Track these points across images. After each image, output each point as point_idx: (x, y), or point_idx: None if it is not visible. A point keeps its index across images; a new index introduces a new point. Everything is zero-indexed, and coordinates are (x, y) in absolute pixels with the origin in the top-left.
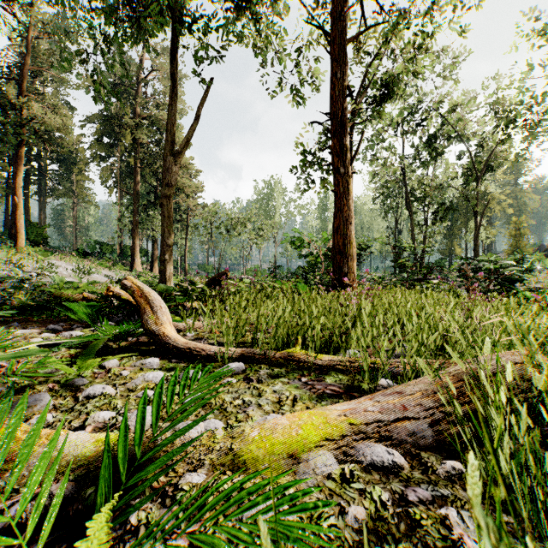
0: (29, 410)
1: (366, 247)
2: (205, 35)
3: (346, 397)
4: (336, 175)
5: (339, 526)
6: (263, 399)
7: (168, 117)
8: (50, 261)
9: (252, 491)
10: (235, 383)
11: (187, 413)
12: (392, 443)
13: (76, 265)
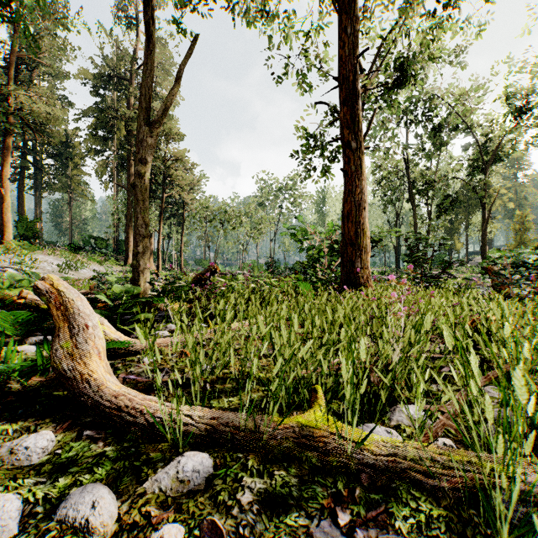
0: None
1: (378, 238)
2: None
3: None
4: (346, 151)
5: None
6: None
7: (142, 79)
8: (36, 256)
9: None
10: None
11: None
12: None
13: (65, 260)
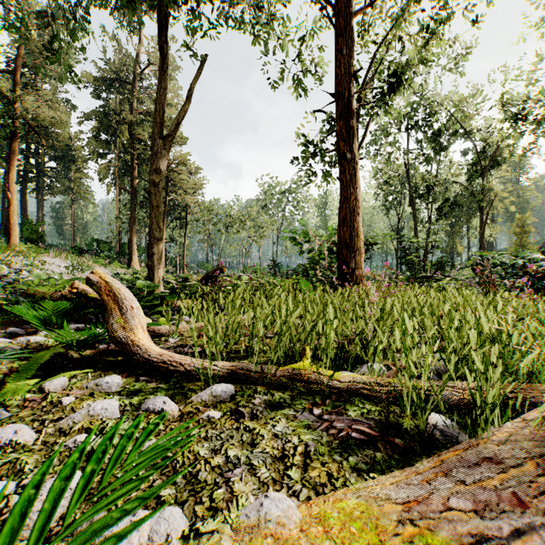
0: None
1: (373, 241)
2: (198, 5)
3: (384, 447)
4: (341, 162)
5: None
6: (257, 452)
7: (156, 96)
8: (43, 258)
9: None
10: (217, 419)
11: None
12: None
13: (71, 263)
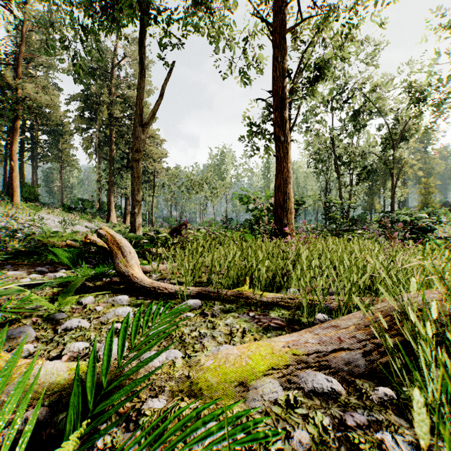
0: (14, 341)
1: (302, 202)
2: (168, 26)
3: (288, 330)
4: (277, 143)
5: (286, 449)
6: (216, 331)
7: (137, 94)
8: (40, 215)
9: (206, 420)
10: (192, 317)
11: (149, 346)
12: (330, 371)
13: (62, 218)
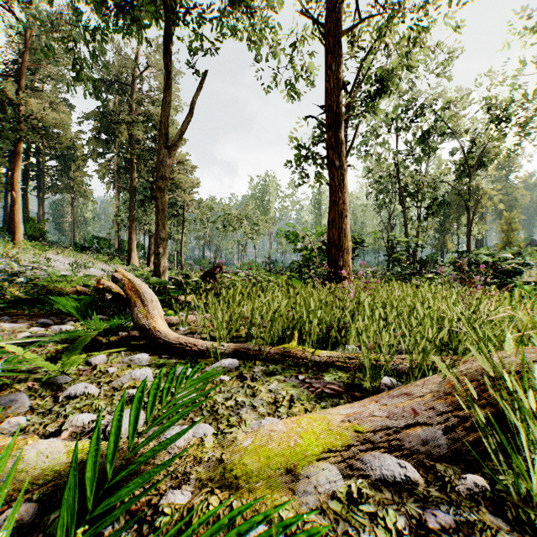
0: (2, 412)
1: (360, 240)
2: (200, 27)
3: (347, 397)
4: (331, 168)
5: None
6: (257, 399)
7: (162, 110)
8: (47, 255)
9: (242, 530)
10: (227, 381)
11: (168, 422)
12: (402, 453)
13: (73, 260)
